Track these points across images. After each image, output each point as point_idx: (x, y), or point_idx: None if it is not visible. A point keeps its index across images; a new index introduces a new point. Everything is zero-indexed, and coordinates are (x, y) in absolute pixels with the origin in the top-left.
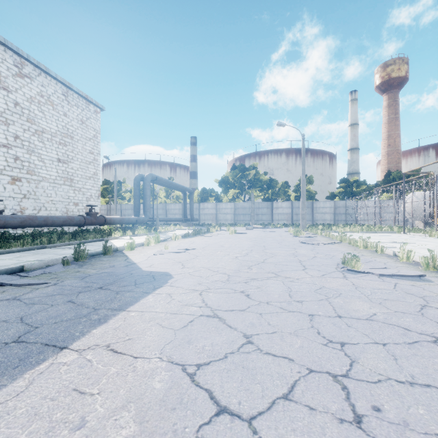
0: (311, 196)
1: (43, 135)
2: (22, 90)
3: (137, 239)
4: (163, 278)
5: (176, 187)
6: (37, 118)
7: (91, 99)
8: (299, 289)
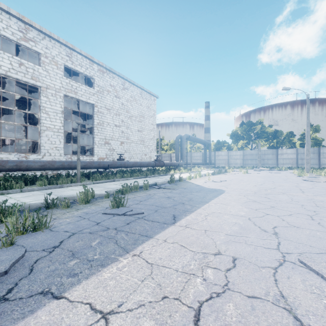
0: (318, 143)
1: (132, 118)
2: (124, 96)
3: (184, 175)
4: (220, 190)
5: (200, 142)
6: (130, 109)
7: (152, 93)
8: (297, 198)
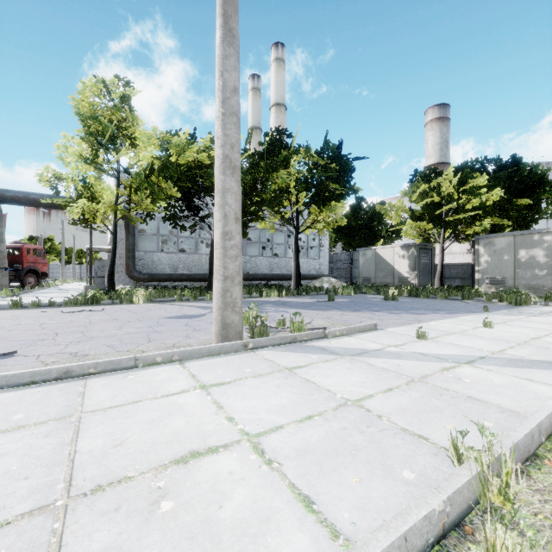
0: None
1: None
2: None
3: None
4: None
5: None
6: None
7: None
8: None
